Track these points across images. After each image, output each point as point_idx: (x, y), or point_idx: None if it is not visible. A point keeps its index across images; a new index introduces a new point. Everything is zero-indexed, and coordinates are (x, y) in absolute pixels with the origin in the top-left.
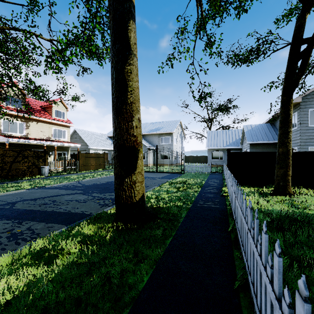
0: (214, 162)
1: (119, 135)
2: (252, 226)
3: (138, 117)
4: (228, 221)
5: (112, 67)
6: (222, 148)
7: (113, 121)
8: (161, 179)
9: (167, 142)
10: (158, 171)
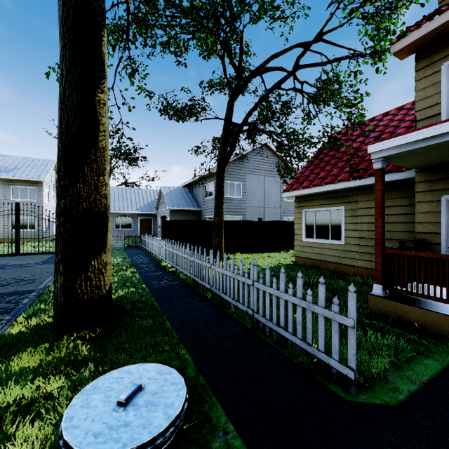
0: (120, 233)
1: (85, 193)
2: (261, 276)
3: (108, 169)
4: (199, 292)
5: (67, 81)
6: (130, 213)
7: (67, 169)
8: (46, 265)
9: (27, 197)
10: (19, 252)
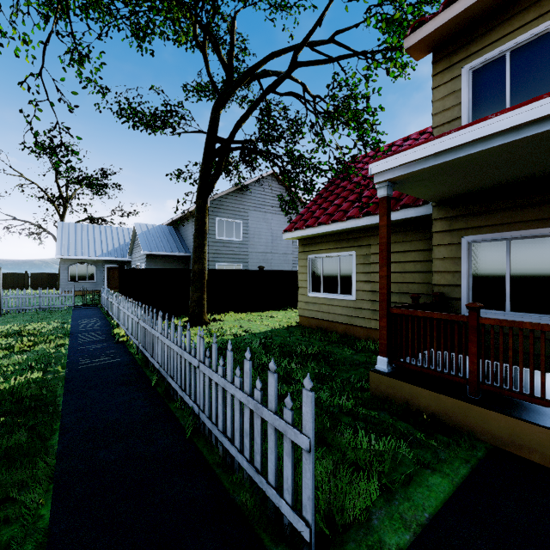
0: (76, 286)
1: None
2: (208, 355)
3: None
4: (145, 374)
5: None
6: (93, 259)
7: None
8: None
9: None
10: None
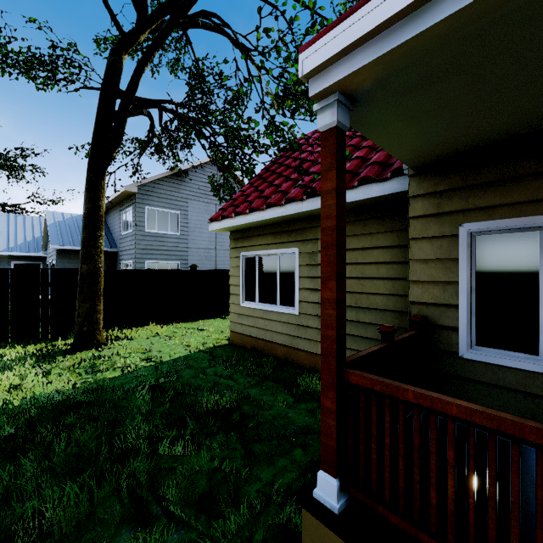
0: None
1: None
2: None
3: None
4: None
5: None
6: None
7: None
8: None
9: None
10: None
